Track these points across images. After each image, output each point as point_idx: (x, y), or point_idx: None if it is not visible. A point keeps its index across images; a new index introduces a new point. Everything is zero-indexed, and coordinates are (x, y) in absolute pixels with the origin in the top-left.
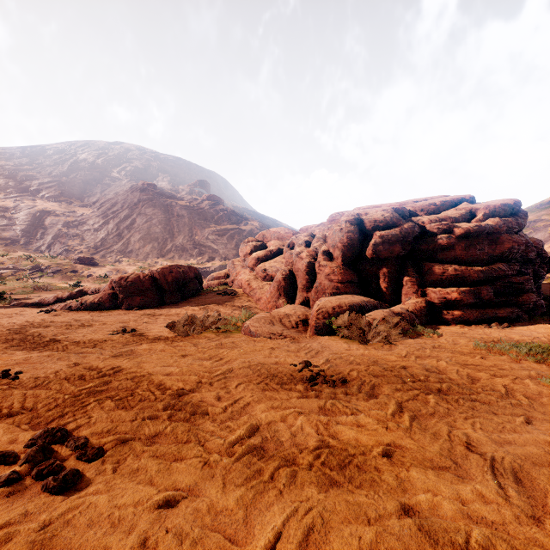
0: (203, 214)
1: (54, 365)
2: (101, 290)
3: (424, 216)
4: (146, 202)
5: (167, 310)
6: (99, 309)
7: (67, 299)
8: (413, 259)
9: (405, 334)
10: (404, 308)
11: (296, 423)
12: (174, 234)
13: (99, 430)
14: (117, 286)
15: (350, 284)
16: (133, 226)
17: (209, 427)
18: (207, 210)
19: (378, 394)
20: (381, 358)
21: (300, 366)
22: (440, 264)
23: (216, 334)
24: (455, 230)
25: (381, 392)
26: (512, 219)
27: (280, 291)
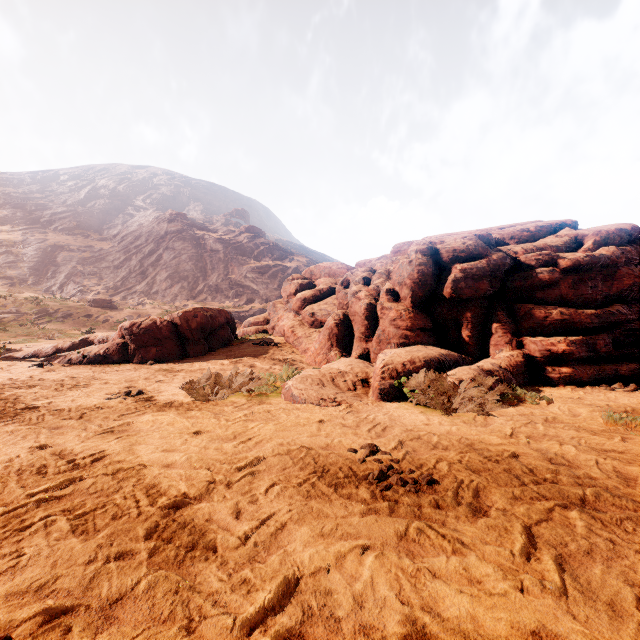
0: (241, 248)
1: (11, 448)
2: (110, 338)
3: (516, 245)
4: (174, 235)
5: (189, 365)
6: (105, 363)
7: (68, 350)
8: (504, 300)
9: (501, 400)
10: (495, 364)
11: (361, 572)
12: (206, 272)
13: (23, 588)
14: (127, 334)
15: (422, 331)
16: (159, 263)
17: (212, 583)
18: (246, 243)
19: (488, 506)
20: (477, 439)
21: (362, 453)
22: (541, 306)
23: (247, 399)
24: (559, 262)
25: (492, 503)
26: (631, 248)
27: (332, 341)
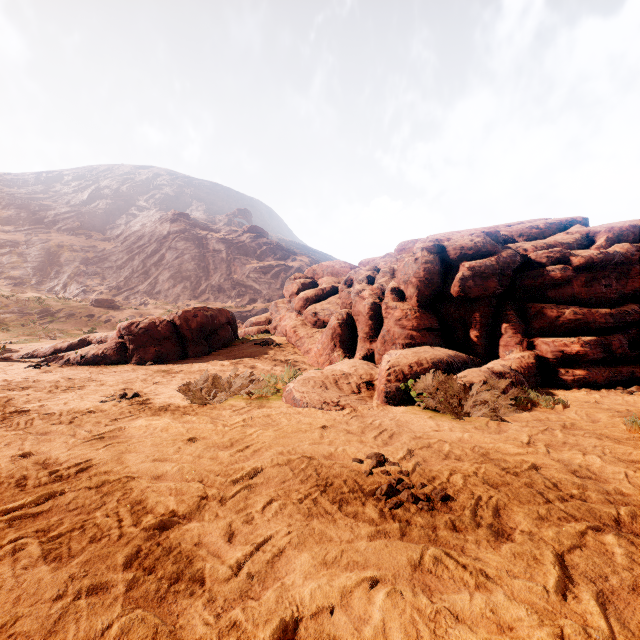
0: (243, 248)
1: None
2: (109, 338)
3: (525, 242)
4: (177, 234)
5: (188, 365)
6: (103, 364)
7: (67, 350)
8: (513, 299)
9: (513, 404)
10: (506, 366)
11: (371, 613)
12: (209, 271)
13: None
14: (126, 334)
15: (428, 331)
16: (162, 263)
17: (196, 627)
18: (248, 243)
19: (511, 528)
20: (492, 448)
21: (368, 463)
22: (552, 305)
23: (246, 402)
24: (571, 259)
25: (515, 524)
26: None
27: (335, 341)
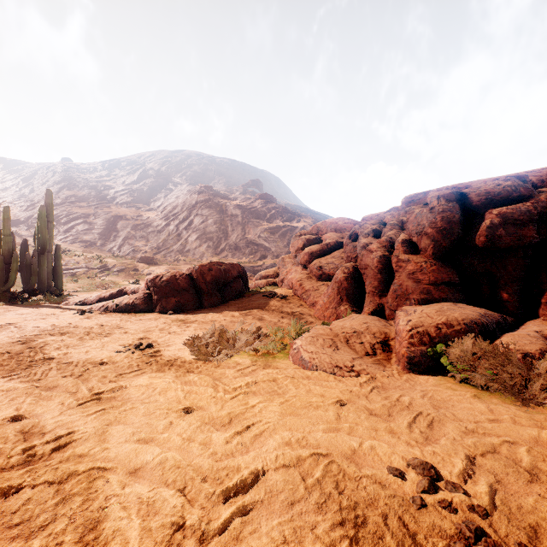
0: (255, 213)
1: None
2: (140, 289)
3: None
4: (203, 203)
5: (202, 315)
6: (133, 312)
7: (108, 299)
8: None
9: None
10: None
11: None
12: (227, 233)
13: None
14: (151, 286)
15: (447, 286)
16: (191, 227)
17: None
18: (260, 208)
19: None
20: None
21: (413, 481)
22: None
23: (251, 360)
24: None
25: None
26: None
27: (341, 295)
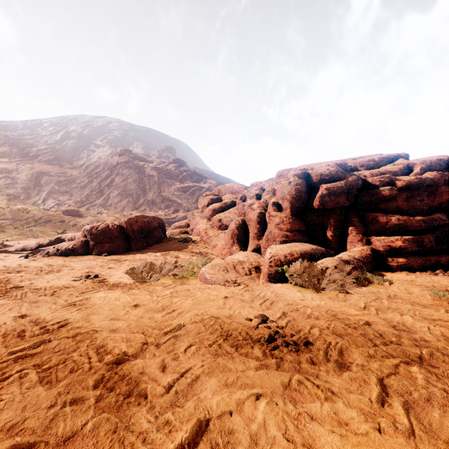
0: (169, 174)
1: (0, 317)
2: (76, 237)
3: (365, 171)
4: (123, 164)
5: (132, 256)
6: (72, 255)
7: (47, 245)
8: (357, 210)
9: (355, 282)
10: (351, 256)
11: (256, 415)
12: (145, 190)
13: None
14: (88, 234)
15: (298, 232)
16: (112, 184)
17: (142, 423)
18: (173, 170)
19: (350, 362)
20: (339, 311)
21: (256, 321)
22: (383, 214)
23: (172, 281)
24: (396, 183)
25: (353, 360)
26: (448, 173)
27: (234, 239)
